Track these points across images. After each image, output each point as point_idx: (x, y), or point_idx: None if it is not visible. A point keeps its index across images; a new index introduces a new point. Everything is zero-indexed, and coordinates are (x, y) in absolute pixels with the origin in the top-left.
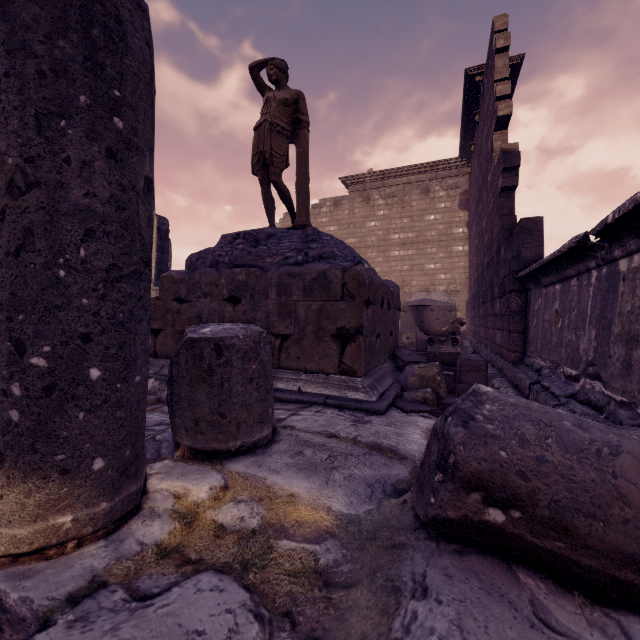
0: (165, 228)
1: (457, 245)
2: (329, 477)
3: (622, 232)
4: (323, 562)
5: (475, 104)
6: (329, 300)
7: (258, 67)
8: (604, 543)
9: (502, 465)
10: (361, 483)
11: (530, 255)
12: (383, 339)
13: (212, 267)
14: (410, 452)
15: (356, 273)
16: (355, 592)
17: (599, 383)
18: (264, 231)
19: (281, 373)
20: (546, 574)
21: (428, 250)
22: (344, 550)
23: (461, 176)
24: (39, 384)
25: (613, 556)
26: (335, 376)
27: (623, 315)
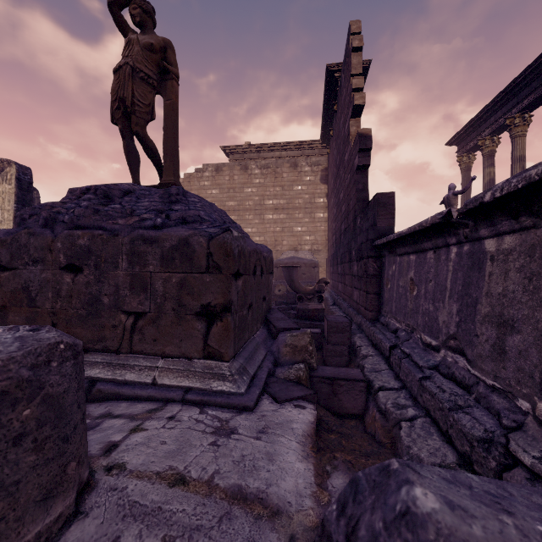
0: (27, 178)
1: (319, 212)
2: None
3: (495, 212)
4: None
5: (334, 96)
6: (192, 272)
7: (119, 3)
8: None
9: None
10: None
11: (384, 226)
12: (256, 307)
13: (47, 227)
14: (285, 497)
15: (223, 242)
16: None
17: (462, 358)
18: (119, 187)
19: (133, 359)
20: None
21: (296, 215)
22: None
23: (322, 156)
24: None
25: None
26: (199, 361)
27: (492, 296)
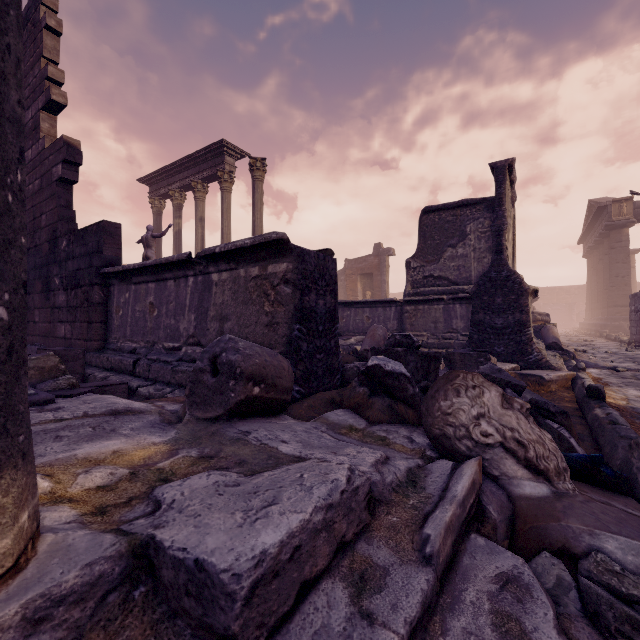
0: None
1: None
2: (122, 434)
3: (219, 259)
4: (195, 455)
5: None
6: None
7: None
8: (282, 386)
9: (259, 365)
10: (147, 428)
11: (111, 255)
12: None
13: None
14: (141, 408)
15: None
16: (226, 450)
17: (198, 347)
18: None
19: None
20: (260, 415)
21: None
22: (195, 448)
23: None
24: (4, 344)
25: (283, 391)
26: None
27: (217, 305)
